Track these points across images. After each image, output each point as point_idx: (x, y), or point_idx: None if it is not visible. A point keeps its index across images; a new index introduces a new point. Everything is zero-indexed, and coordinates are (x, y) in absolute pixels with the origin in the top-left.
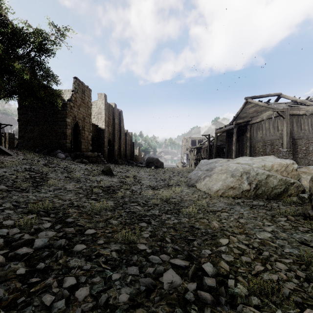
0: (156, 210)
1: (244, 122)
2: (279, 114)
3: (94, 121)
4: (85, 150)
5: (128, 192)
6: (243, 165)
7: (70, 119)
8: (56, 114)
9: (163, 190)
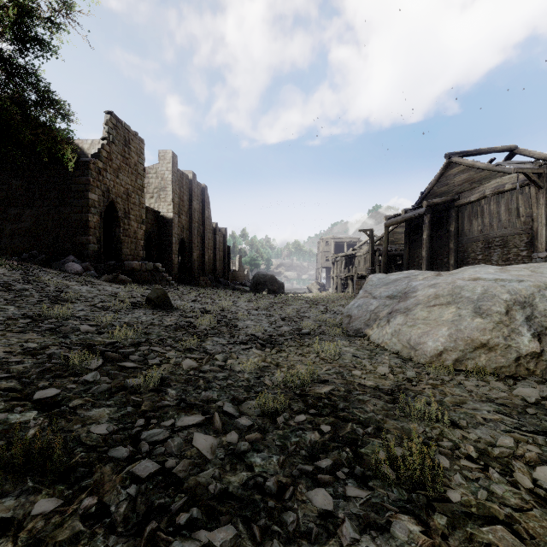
0: (271, 447)
1: (444, 204)
2: (531, 178)
3: (151, 204)
4: (130, 259)
5: (187, 362)
6: (505, 283)
7: (96, 194)
8: (69, 184)
9: (289, 352)
